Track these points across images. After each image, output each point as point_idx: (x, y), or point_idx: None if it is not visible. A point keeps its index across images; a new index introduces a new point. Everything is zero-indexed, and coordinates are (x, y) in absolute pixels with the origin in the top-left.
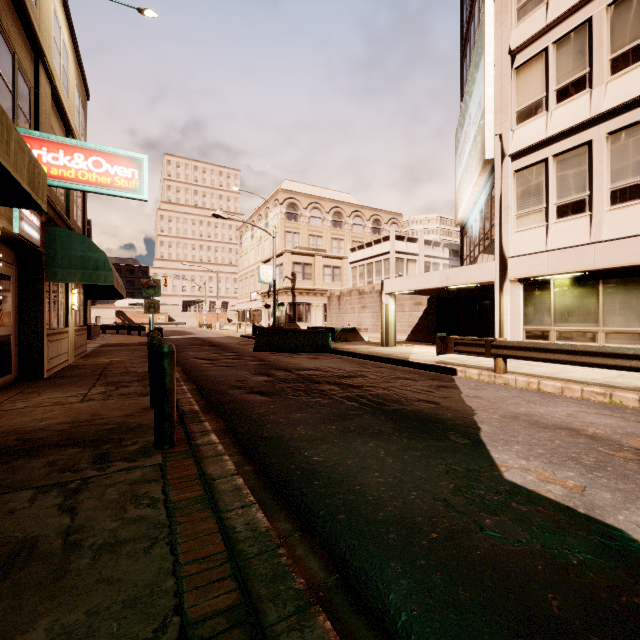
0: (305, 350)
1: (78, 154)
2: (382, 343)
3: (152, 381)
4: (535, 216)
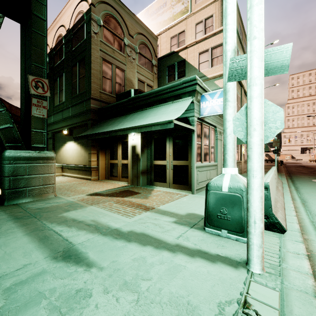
0: None
1: None
2: None
3: None
4: None
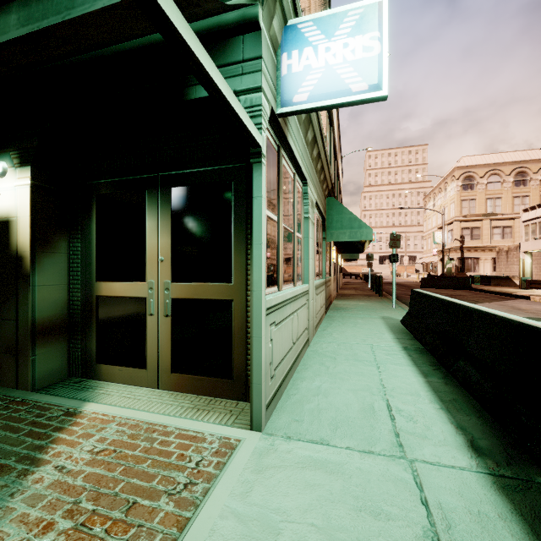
0: (452, 288)
1: None
2: (519, 286)
3: (375, 286)
4: None
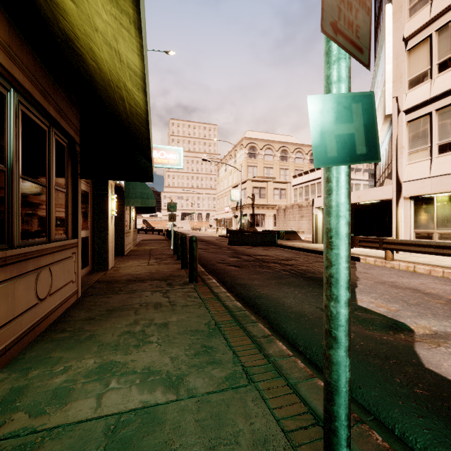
0: (260, 245)
1: (155, 151)
2: (313, 241)
3: (182, 256)
4: (422, 153)
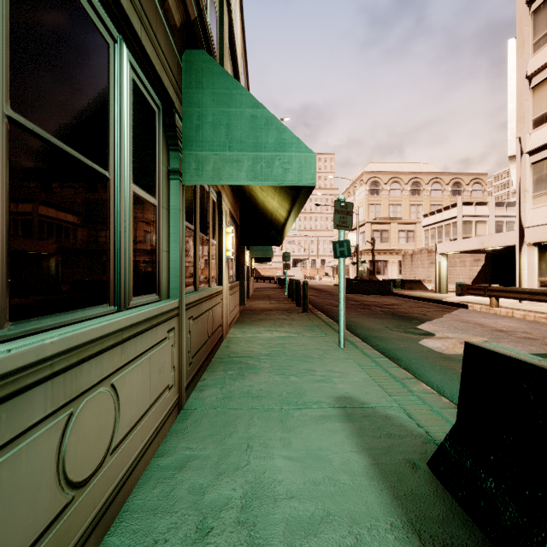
0: (374, 293)
1: None
2: (436, 290)
3: (297, 296)
4: (545, 197)
